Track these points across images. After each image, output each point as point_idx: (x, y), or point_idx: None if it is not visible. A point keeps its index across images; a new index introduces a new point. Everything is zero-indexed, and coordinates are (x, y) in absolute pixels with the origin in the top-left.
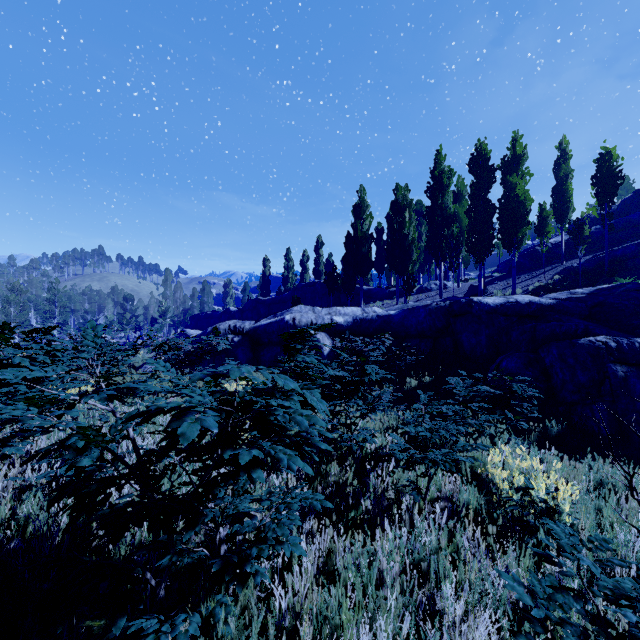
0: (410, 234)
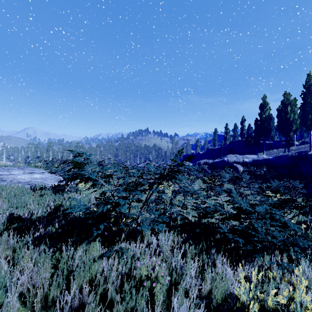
0: (291, 117)
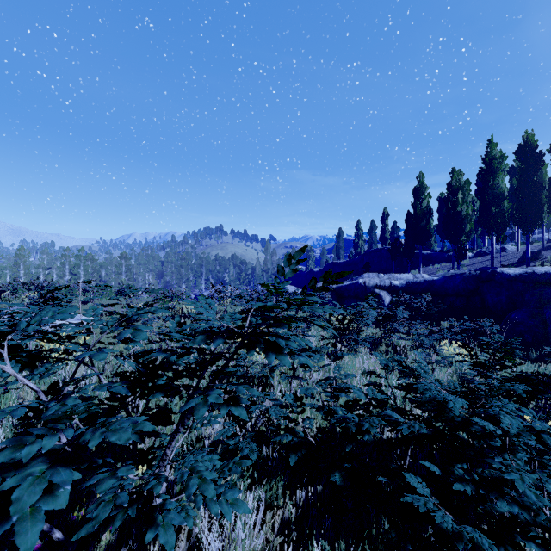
0: (463, 210)
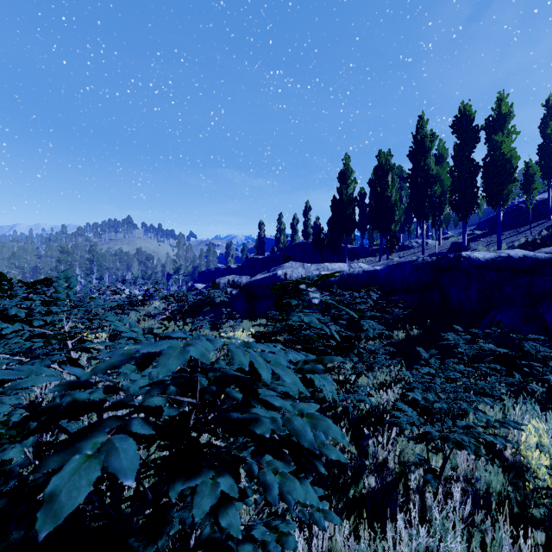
0: (393, 196)
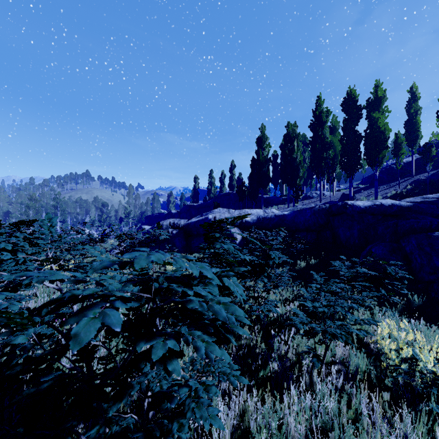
0: (298, 157)
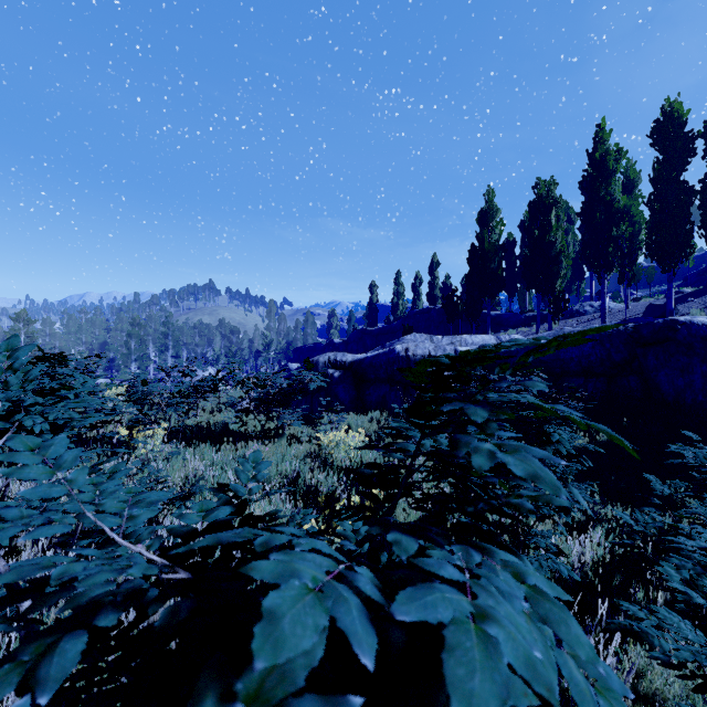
0: (557, 241)
